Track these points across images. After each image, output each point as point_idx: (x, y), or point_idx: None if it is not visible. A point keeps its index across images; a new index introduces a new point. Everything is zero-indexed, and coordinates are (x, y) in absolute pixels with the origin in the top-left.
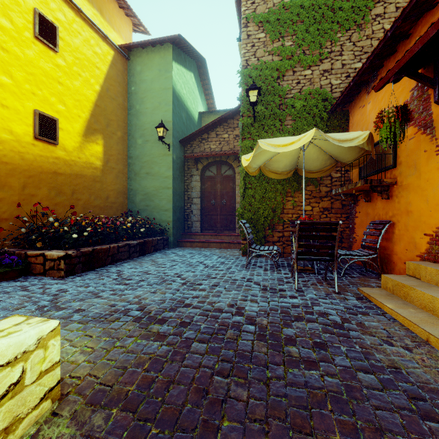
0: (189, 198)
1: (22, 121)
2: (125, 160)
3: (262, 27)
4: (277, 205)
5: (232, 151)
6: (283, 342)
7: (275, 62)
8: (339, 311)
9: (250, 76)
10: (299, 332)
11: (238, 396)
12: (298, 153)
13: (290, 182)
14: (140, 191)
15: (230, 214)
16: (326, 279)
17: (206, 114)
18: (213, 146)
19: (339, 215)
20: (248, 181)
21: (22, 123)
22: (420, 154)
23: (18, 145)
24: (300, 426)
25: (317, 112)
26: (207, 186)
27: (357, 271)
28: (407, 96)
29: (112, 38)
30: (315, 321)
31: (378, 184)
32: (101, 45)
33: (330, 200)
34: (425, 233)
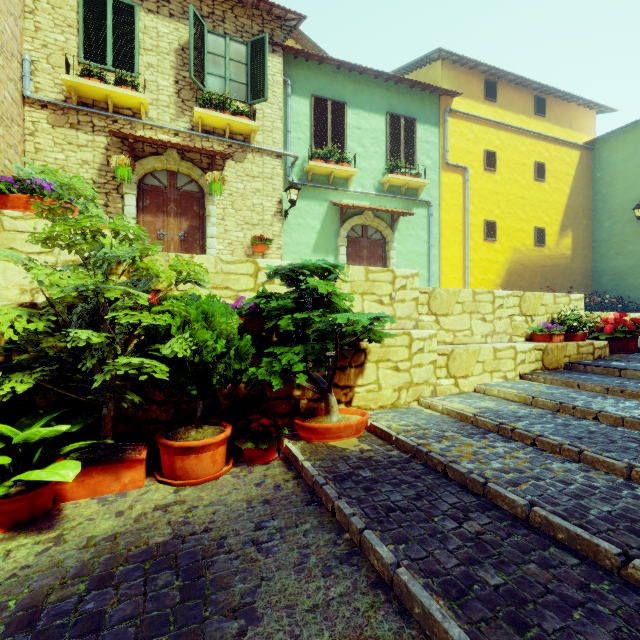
0: None
1: (528, 237)
2: (588, 245)
3: None
4: None
5: None
6: None
7: None
8: None
9: None
10: None
11: None
12: None
13: None
14: (607, 271)
15: None
16: None
17: None
18: None
19: None
20: None
21: (529, 238)
22: None
23: (527, 253)
24: None
25: None
26: None
27: None
28: None
29: (578, 140)
30: None
31: None
32: (570, 154)
33: None
34: None
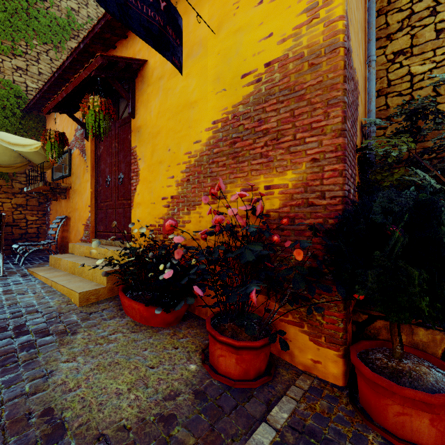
0: None
1: None
2: None
3: None
4: None
5: None
6: None
7: None
8: None
9: None
10: None
11: None
12: None
13: None
14: None
15: None
16: None
17: None
18: None
19: (35, 211)
20: None
21: None
22: (81, 170)
23: None
24: None
25: (8, 106)
26: None
27: (43, 260)
28: (76, 126)
29: None
30: None
31: (57, 187)
32: None
33: (25, 197)
34: (83, 224)
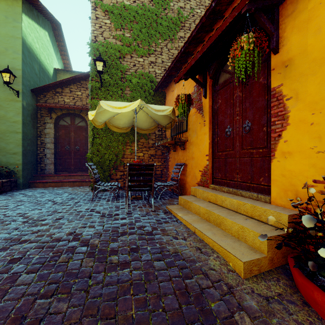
0: (42, 143)
1: None
2: None
3: (108, 15)
4: (119, 152)
5: (84, 106)
6: (108, 254)
7: (118, 45)
8: (152, 223)
9: (98, 50)
10: (122, 243)
11: (58, 310)
12: (133, 115)
13: (129, 135)
14: None
15: (83, 158)
16: (148, 203)
17: (62, 72)
18: (67, 100)
19: (160, 159)
20: (97, 132)
21: None
22: (198, 125)
23: None
24: (108, 314)
25: (146, 89)
26: (61, 133)
27: (168, 195)
28: (192, 90)
29: None
30: (134, 233)
31: (178, 141)
32: None
33: (155, 149)
34: (200, 170)
